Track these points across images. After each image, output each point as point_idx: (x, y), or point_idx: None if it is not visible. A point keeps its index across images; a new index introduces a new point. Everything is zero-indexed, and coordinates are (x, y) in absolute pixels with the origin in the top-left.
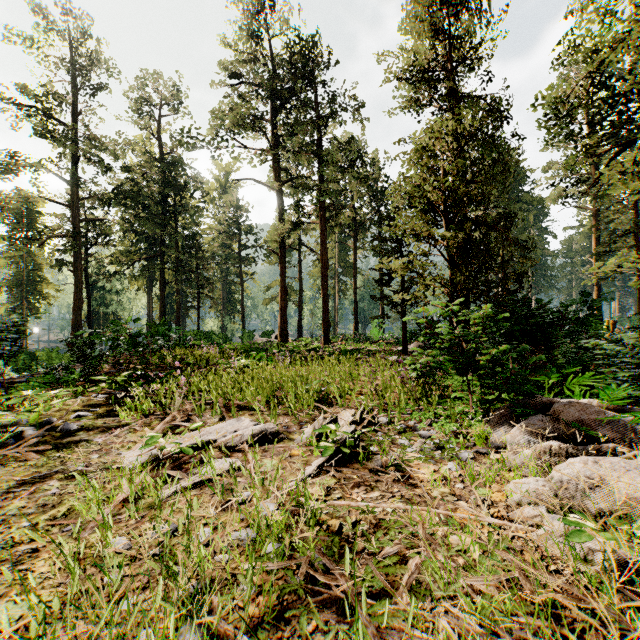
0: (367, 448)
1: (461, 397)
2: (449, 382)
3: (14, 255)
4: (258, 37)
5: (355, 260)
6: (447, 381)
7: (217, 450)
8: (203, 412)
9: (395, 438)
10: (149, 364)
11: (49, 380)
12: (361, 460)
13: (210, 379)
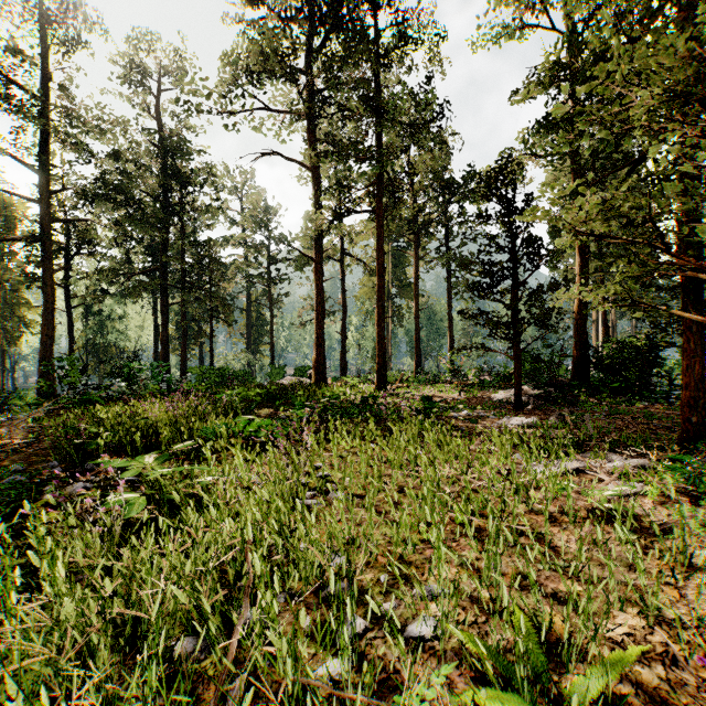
0: None
1: None
2: None
3: None
4: None
5: (416, 273)
6: None
7: None
8: None
9: None
10: None
11: None
12: None
13: None
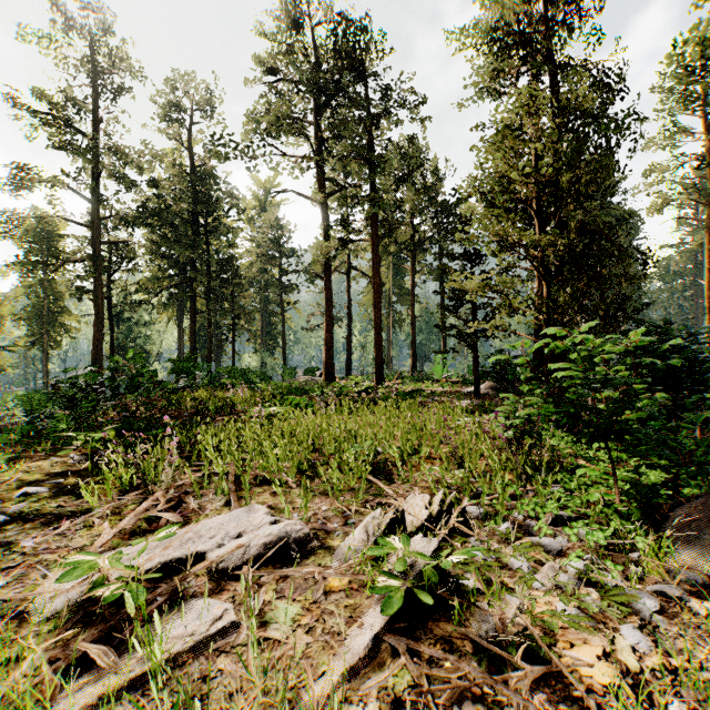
0: (461, 583)
1: (578, 466)
2: (563, 446)
3: (33, 283)
4: (300, 25)
5: (413, 285)
6: (550, 440)
7: (204, 573)
8: (205, 489)
9: (505, 557)
10: (156, 411)
11: (29, 431)
12: (456, 619)
13: (222, 437)
